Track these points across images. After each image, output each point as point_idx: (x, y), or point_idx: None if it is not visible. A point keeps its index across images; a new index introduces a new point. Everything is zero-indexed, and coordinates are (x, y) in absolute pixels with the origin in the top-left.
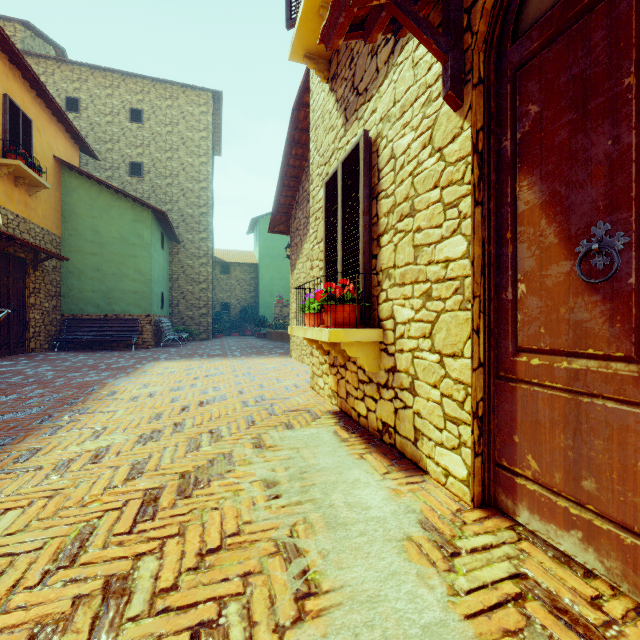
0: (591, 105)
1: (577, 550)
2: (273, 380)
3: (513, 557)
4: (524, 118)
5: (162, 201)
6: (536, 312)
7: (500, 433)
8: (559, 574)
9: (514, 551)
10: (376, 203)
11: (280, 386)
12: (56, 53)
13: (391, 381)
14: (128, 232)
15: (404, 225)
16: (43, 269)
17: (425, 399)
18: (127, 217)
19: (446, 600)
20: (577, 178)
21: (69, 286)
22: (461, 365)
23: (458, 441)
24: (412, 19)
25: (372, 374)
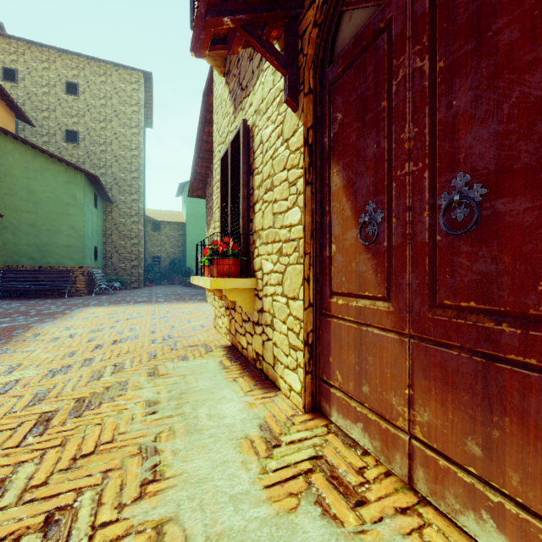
0: (367, 118)
1: (360, 437)
2: (185, 322)
3: (318, 445)
4: (335, 122)
5: (96, 166)
6: (341, 265)
7: (323, 356)
8: (345, 454)
9: (320, 441)
10: (252, 178)
11: (189, 326)
12: None
13: (261, 319)
14: (62, 192)
15: (268, 197)
16: None
17: (279, 332)
18: (61, 179)
19: (256, 477)
20: (360, 169)
21: (4, 240)
22: (298, 305)
23: (296, 363)
24: (257, 41)
25: (250, 314)
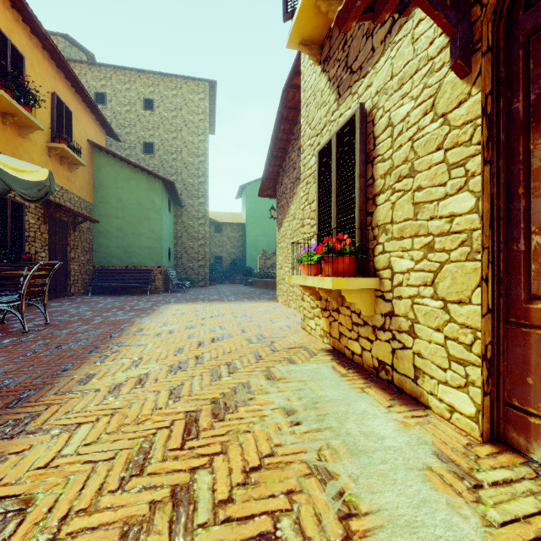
0: None
1: None
2: (268, 321)
3: (537, 493)
4: (539, 80)
5: (169, 173)
6: None
7: (510, 375)
8: None
9: (536, 487)
10: (371, 167)
11: (275, 326)
12: (87, 58)
13: (388, 324)
14: (144, 199)
15: (403, 185)
16: (80, 230)
17: (426, 341)
18: (143, 187)
19: (483, 530)
20: None
21: (99, 243)
22: (468, 311)
23: (465, 380)
24: None
25: (367, 318)
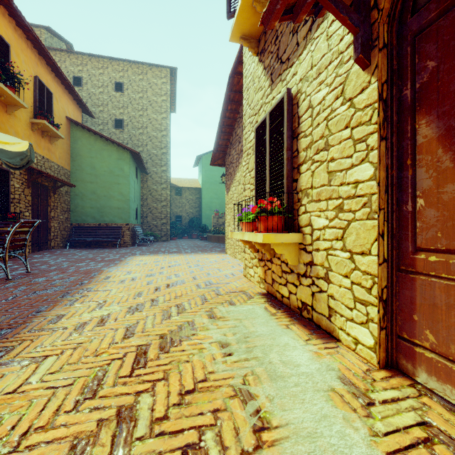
0: None
1: None
2: (216, 270)
3: (417, 408)
4: (422, 72)
5: (136, 145)
6: (433, 220)
7: (401, 313)
8: None
9: (417, 404)
10: (296, 141)
11: (221, 274)
12: (66, 47)
13: (309, 272)
14: (114, 167)
15: (320, 157)
16: (59, 193)
17: (338, 286)
18: (113, 157)
19: (369, 439)
20: None
21: (76, 204)
22: (369, 261)
23: (366, 318)
24: (332, 2)
25: (293, 266)
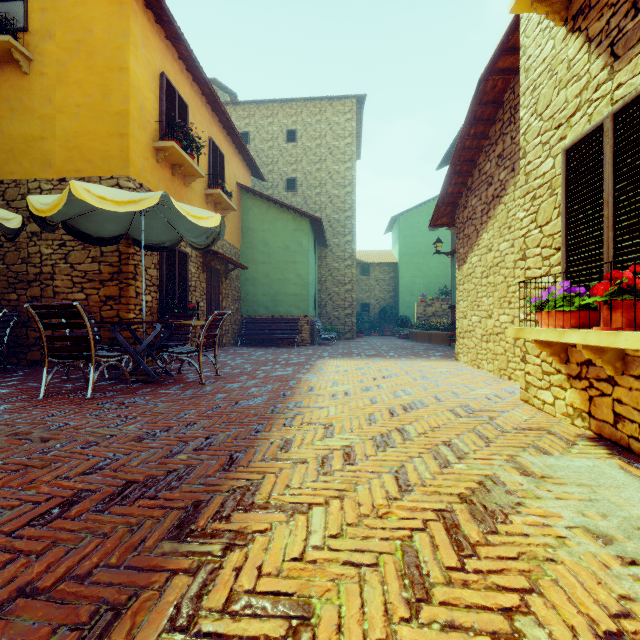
0: None
1: None
2: (462, 387)
3: None
4: None
5: (312, 210)
6: None
7: None
8: None
9: None
10: None
11: (478, 395)
12: (230, 99)
13: None
14: (290, 241)
15: None
16: (230, 278)
17: None
18: (289, 227)
19: None
20: None
21: (246, 291)
22: None
23: None
24: None
25: None
